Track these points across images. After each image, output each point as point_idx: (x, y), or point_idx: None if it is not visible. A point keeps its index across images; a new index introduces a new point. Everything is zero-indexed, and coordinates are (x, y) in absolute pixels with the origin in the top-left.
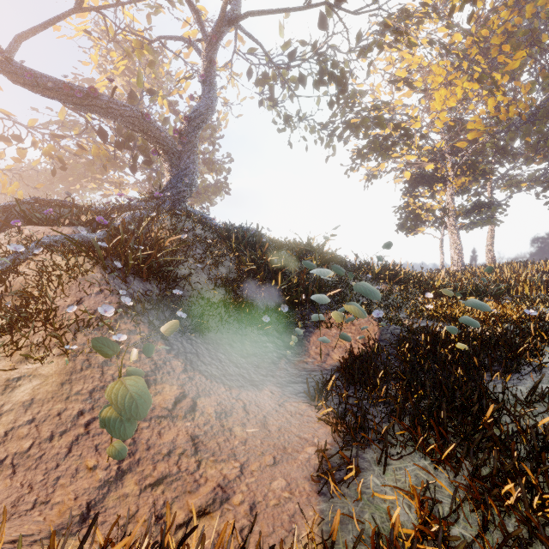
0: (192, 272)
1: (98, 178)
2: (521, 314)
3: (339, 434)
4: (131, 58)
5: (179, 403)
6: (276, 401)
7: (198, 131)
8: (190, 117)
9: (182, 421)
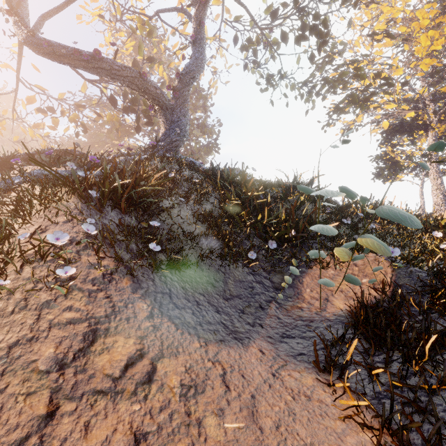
0: (175, 206)
1: (116, 144)
2: None
3: None
4: (135, 33)
5: (131, 367)
6: (268, 366)
7: (189, 87)
8: (181, 74)
9: (128, 401)
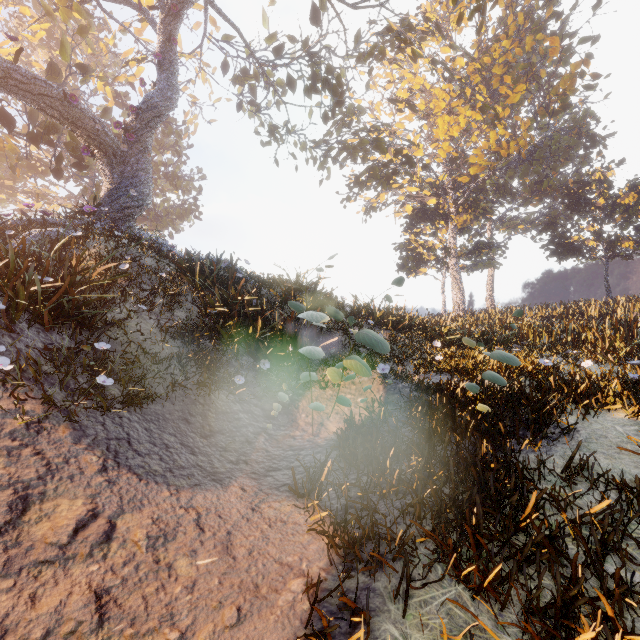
0: (132, 316)
1: (7, 186)
2: (536, 365)
3: (338, 551)
4: (52, 18)
5: (83, 530)
6: (249, 502)
7: (152, 129)
8: (139, 108)
9: (83, 564)
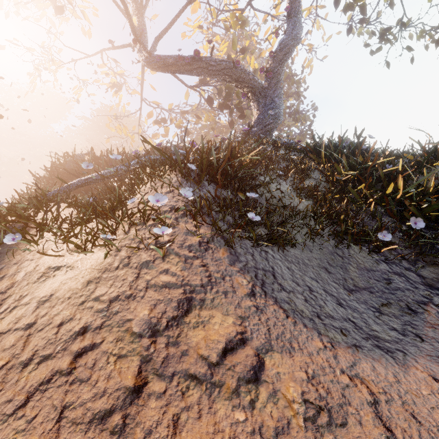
0: (273, 181)
1: None
2: None
3: None
4: (228, 31)
5: (231, 354)
6: None
7: (283, 64)
8: (274, 52)
9: (227, 402)
